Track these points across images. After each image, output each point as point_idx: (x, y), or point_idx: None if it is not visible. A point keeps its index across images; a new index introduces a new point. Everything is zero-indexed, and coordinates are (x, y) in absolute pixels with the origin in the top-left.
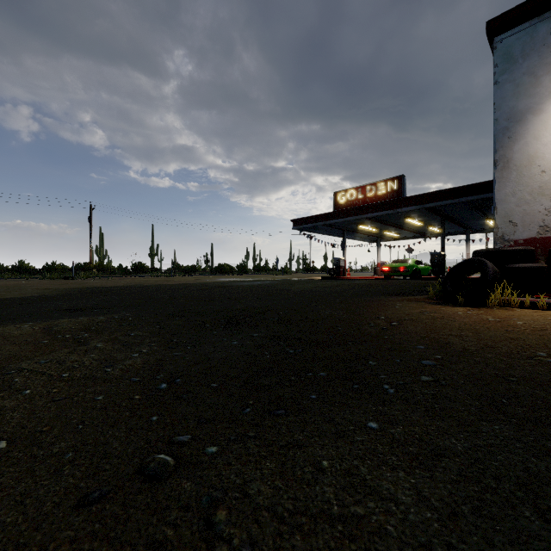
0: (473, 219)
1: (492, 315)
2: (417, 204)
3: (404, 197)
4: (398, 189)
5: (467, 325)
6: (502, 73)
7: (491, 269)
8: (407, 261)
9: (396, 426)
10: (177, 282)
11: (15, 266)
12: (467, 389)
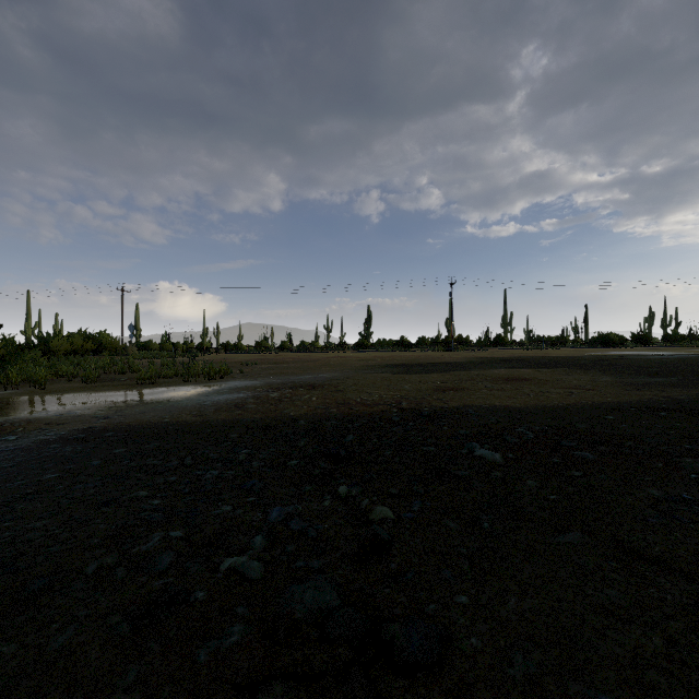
0: None
1: None
2: None
3: None
4: None
5: None
6: None
7: None
8: None
9: None
10: (559, 355)
11: (398, 341)
12: None
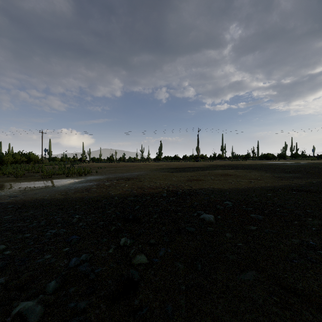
0: None
1: None
2: None
3: None
4: None
5: None
6: None
7: None
8: None
9: None
10: (246, 163)
11: (174, 157)
12: None
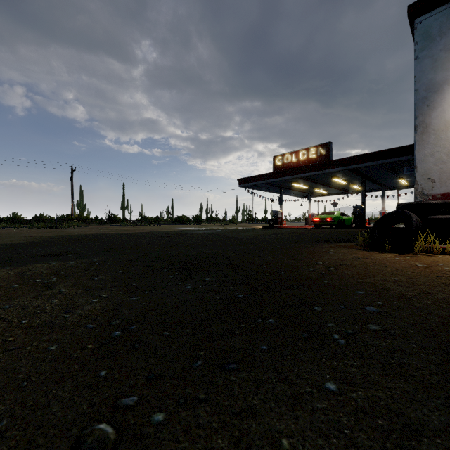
0: (388, 179)
1: (419, 261)
2: (342, 166)
3: (331, 160)
4: (326, 154)
5: (398, 270)
6: (421, 50)
7: (415, 220)
8: (333, 213)
9: (356, 388)
10: (143, 231)
11: (10, 217)
12: (419, 341)
